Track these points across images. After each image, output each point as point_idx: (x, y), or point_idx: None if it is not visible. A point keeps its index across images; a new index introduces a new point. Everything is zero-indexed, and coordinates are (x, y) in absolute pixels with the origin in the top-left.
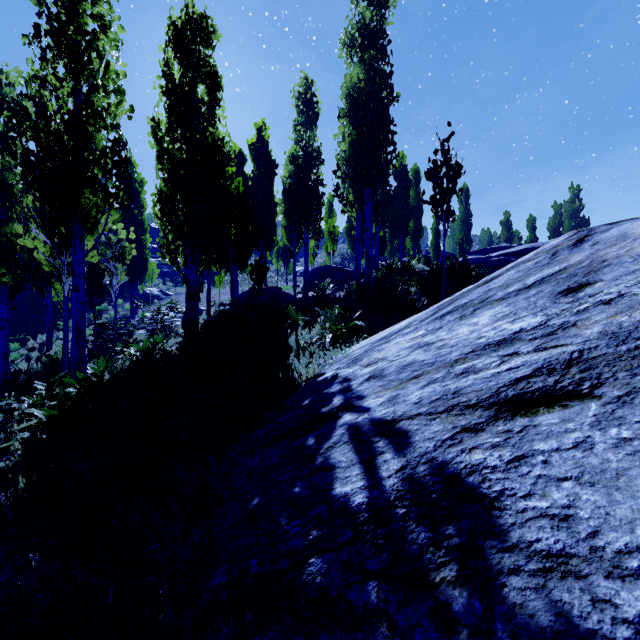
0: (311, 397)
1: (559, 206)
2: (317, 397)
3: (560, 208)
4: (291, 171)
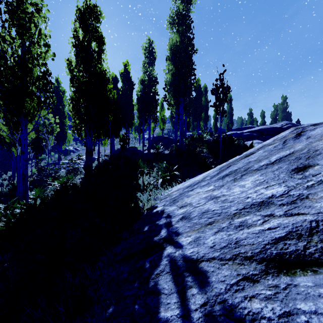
0: (149, 225)
1: (276, 106)
2: (152, 226)
3: (277, 107)
4: (141, 88)
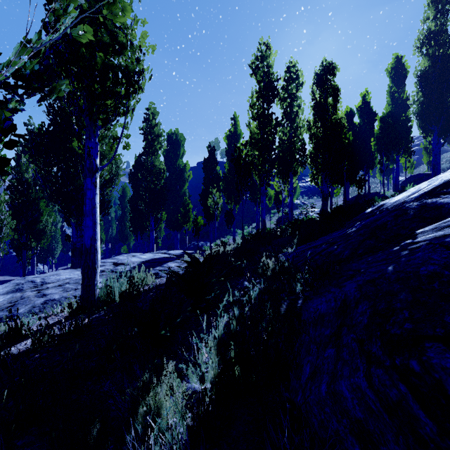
0: None
1: None
2: None
3: None
4: (381, 126)
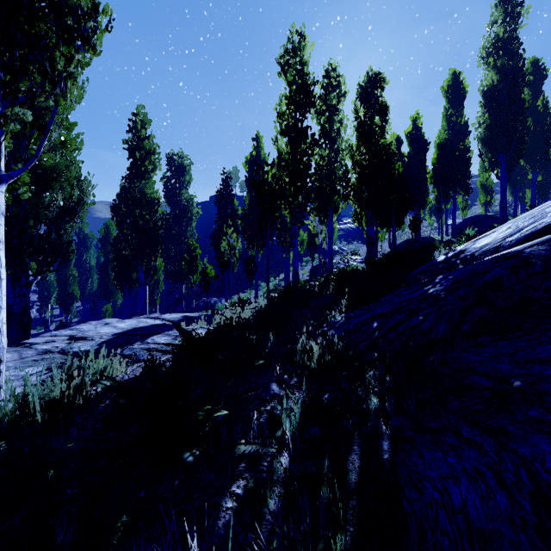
0: None
1: None
2: None
3: None
4: (438, 154)
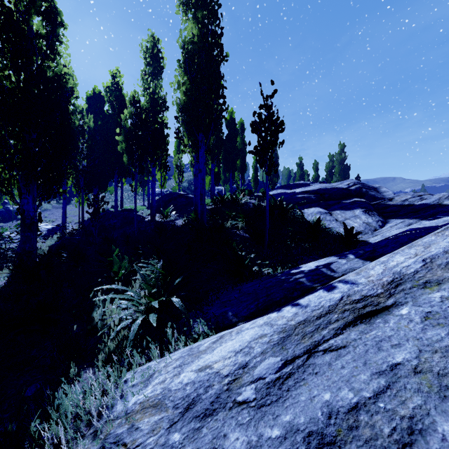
0: None
1: (332, 156)
2: None
3: (332, 157)
4: (131, 112)
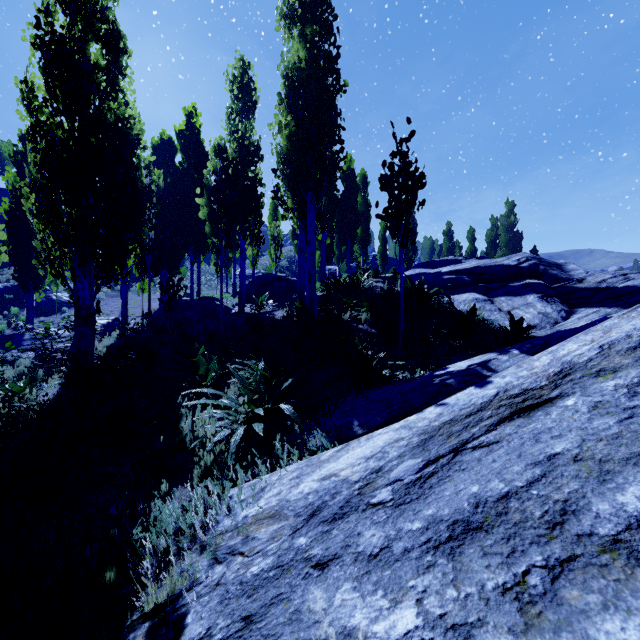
0: None
1: (496, 219)
2: None
3: (496, 221)
4: (216, 165)
